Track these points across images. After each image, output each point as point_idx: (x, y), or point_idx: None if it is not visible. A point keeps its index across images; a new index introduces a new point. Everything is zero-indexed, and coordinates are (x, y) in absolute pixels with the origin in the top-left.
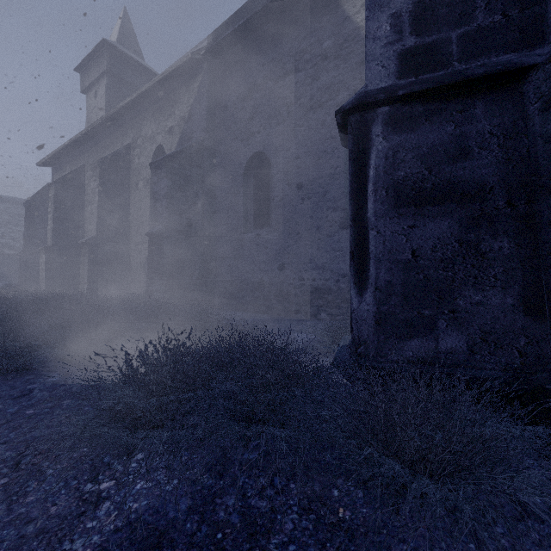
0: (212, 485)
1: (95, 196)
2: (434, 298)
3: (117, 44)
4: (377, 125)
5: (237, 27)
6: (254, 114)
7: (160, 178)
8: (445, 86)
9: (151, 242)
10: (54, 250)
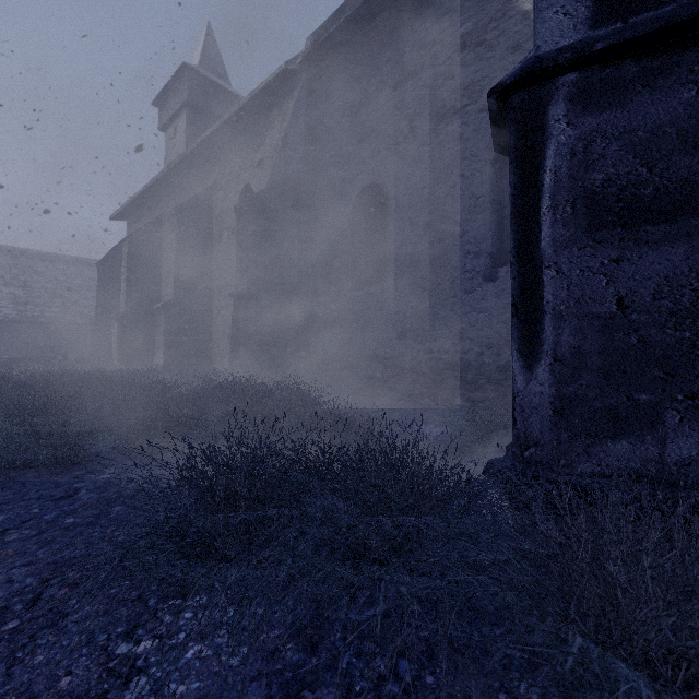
0: (299, 665)
1: (172, 251)
2: (657, 374)
3: (199, 68)
4: (557, 103)
5: (342, 21)
6: (365, 135)
7: (247, 224)
8: (680, 24)
9: (235, 305)
10: (128, 318)
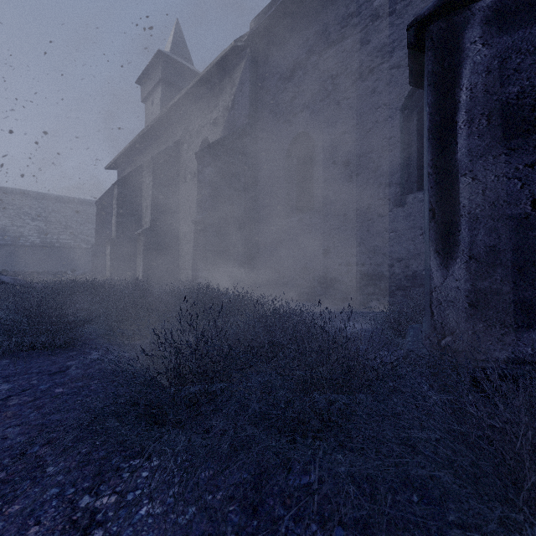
0: (241, 526)
1: (149, 191)
2: None
3: (170, 53)
4: (473, 27)
5: (279, 4)
6: (297, 94)
7: (204, 166)
8: None
9: (196, 229)
10: (117, 242)
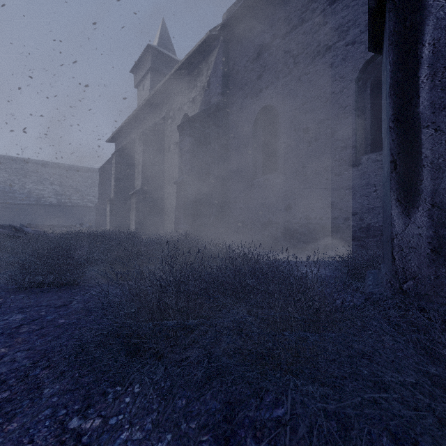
0: None
1: (140, 159)
2: None
3: (157, 47)
4: None
5: None
6: (262, 72)
7: (185, 137)
8: None
9: (177, 189)
10: (115, 201)
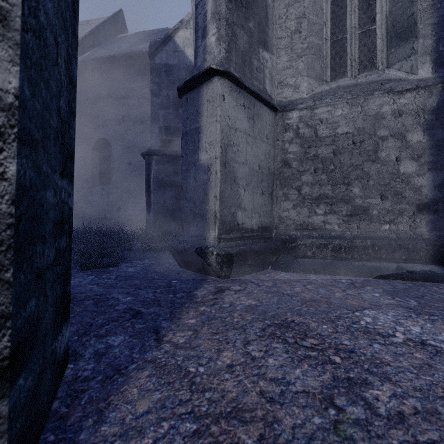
0: None
1: None
2: (170, 214)
3: None
4: (154, 161)
5: (88, 59)
6: (100, 114)
7: None
8: (171, 155)
9: None
10: None
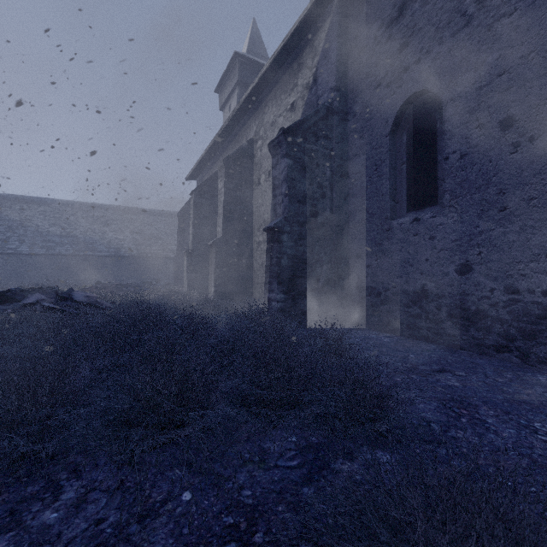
0: None
1: (221, 197)
2: None
3: (247, 54)
4: None
5: None
6: (409, 38)
7: (279, 159)
8: None
9: (269, 239)
10: (194, 253)
